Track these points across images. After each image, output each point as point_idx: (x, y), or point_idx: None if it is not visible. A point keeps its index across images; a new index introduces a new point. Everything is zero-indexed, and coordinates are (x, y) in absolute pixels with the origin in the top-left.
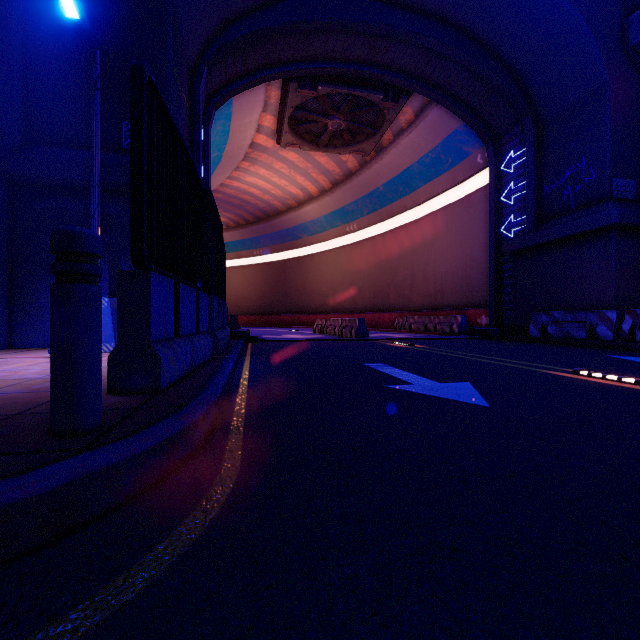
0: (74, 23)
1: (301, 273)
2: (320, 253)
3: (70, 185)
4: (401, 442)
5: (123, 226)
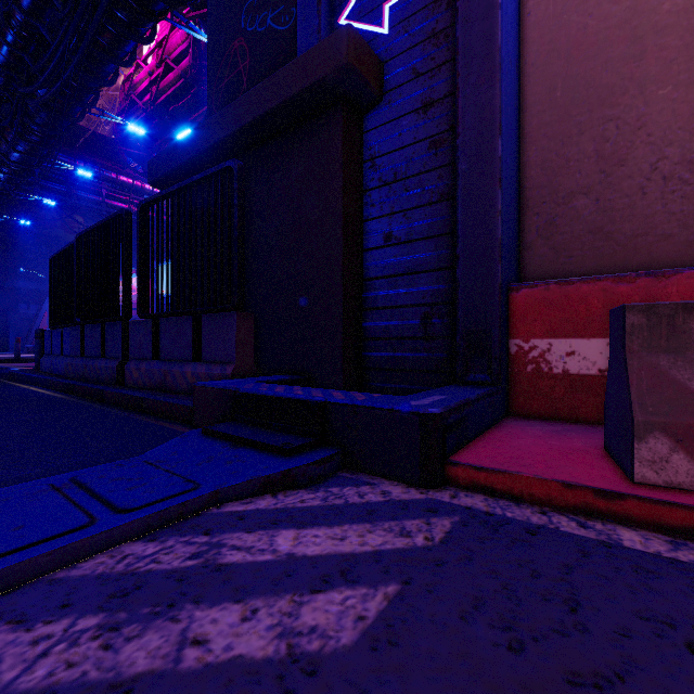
0: None
1: None
2: None
3: None
4: None
5: None
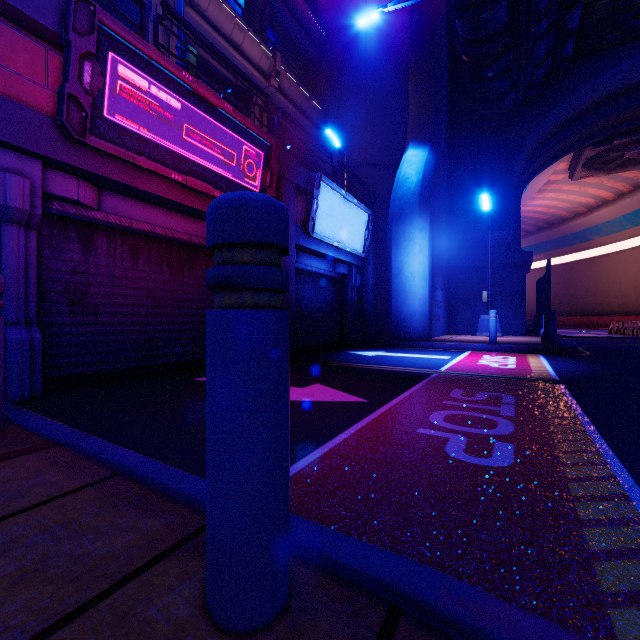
0: (486, 211)
1: (591, 274)
2: (617, 252)
3: (472, 267)
4: (636, 354)
5: (494, 281)
